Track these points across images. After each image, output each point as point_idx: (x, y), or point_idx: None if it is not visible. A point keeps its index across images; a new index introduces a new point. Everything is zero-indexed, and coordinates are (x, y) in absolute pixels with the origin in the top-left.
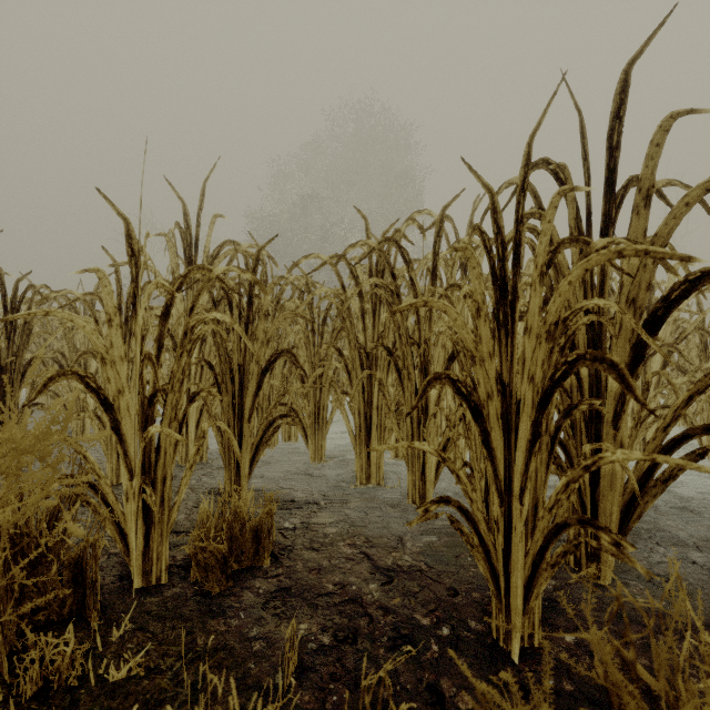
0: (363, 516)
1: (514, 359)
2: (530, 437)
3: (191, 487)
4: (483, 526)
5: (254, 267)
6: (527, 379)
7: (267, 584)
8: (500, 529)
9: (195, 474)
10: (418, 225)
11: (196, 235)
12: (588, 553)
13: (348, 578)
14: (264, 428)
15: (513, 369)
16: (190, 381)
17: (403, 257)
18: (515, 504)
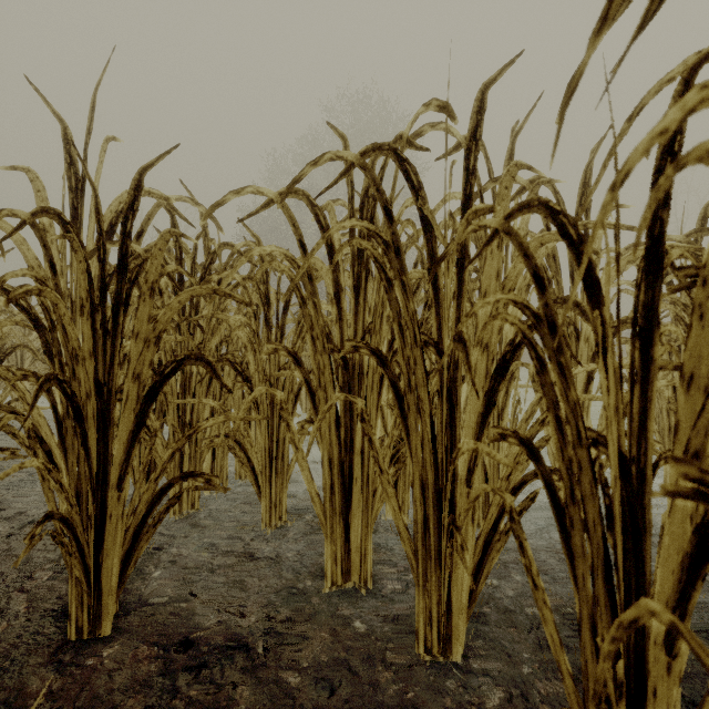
0: (325, 700)
1: None
2: None
3: (34, 595)
4: None
5: (131, 202)
6: None
7: None
8: None
9: None
10: (438, 104)
11: (83, 174)
12: None
13: None
14: (150, 499)
15: None
16: None
17: (407, 179)
18: None
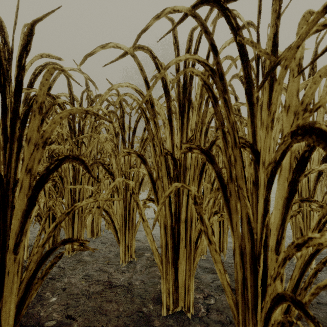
0: None
1: None
2: None
3: None
4: None
5: (25, 44)
6: None
7: None
8: None
9: None
10: None
11: (11, 49)
12: None
13: None
14: (38, 259)
15: None
16: None
17: (227, 22)
18: None
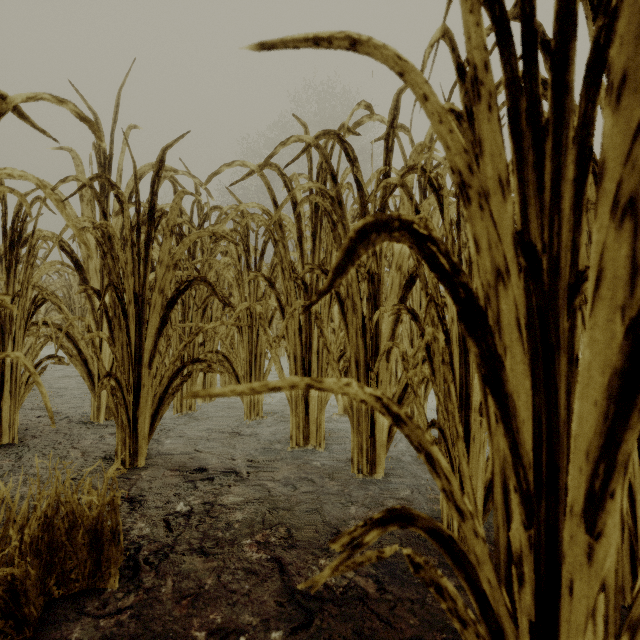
0: (290, 492)
1: (564, 182)
2: (625, 362)
3: (85, 450)
4: (487, 572)
5: (157, 171)
6: (611, 214)
7: (94, 632)
8: (527, 580)
9: (102, 432)
10: (365, 105)
11: (110, 153)
12: (636, 570)
13: (238, 616)
14: (170, 376)
15: (560, 206)
16: (102, 323)
17: (346, 154)
18: (570, 528)
